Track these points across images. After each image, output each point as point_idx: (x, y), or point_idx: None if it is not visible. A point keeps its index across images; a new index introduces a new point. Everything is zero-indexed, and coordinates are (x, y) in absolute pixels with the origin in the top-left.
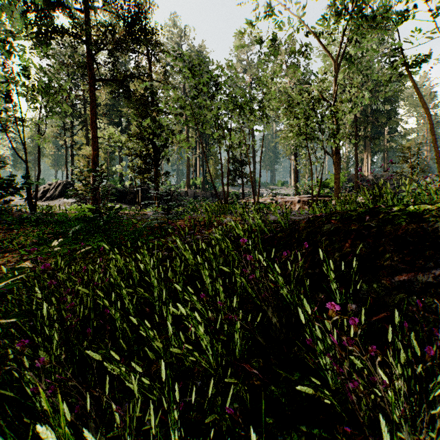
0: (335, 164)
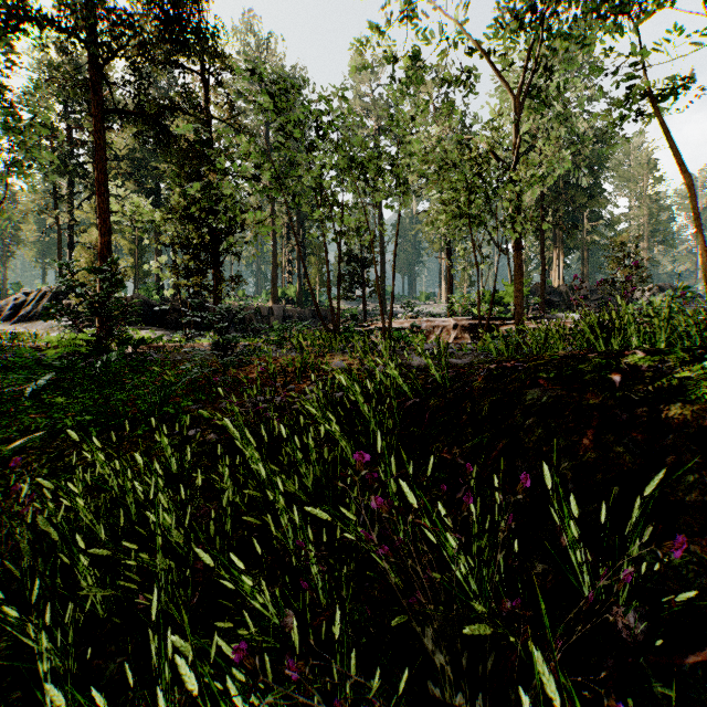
0: (516, 267)
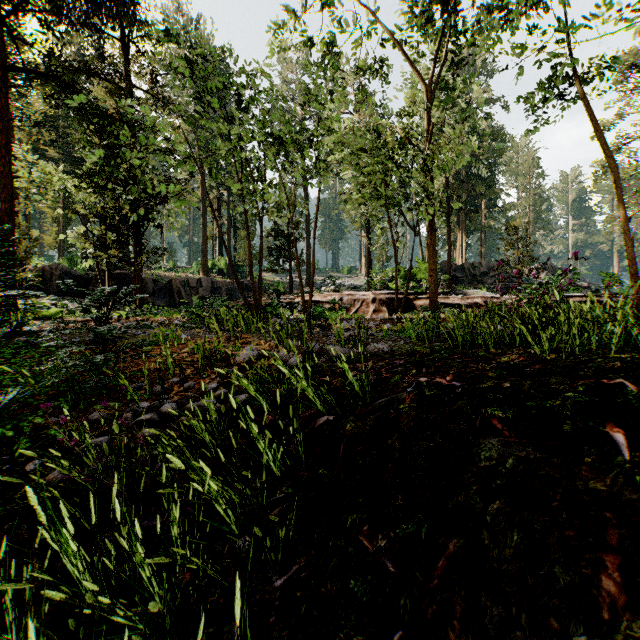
0: (431, 248)
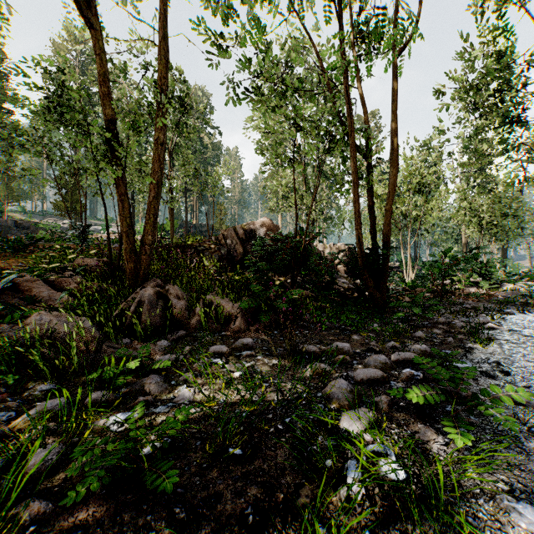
0: (172, 217)
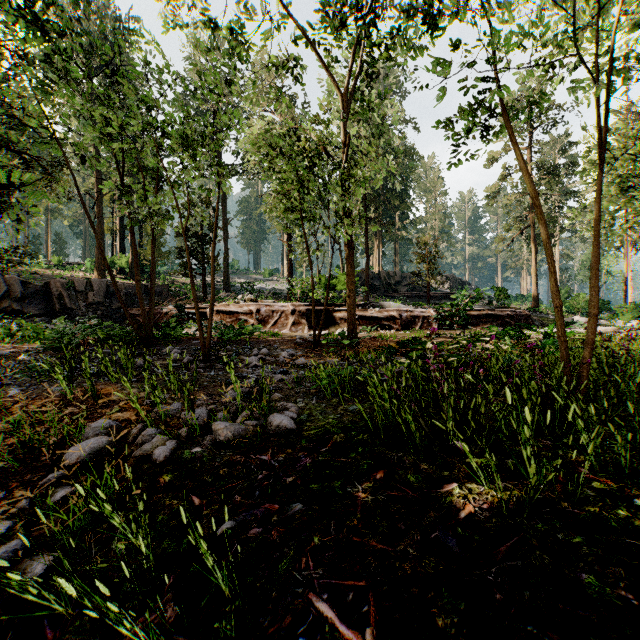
0: (349, 267)
